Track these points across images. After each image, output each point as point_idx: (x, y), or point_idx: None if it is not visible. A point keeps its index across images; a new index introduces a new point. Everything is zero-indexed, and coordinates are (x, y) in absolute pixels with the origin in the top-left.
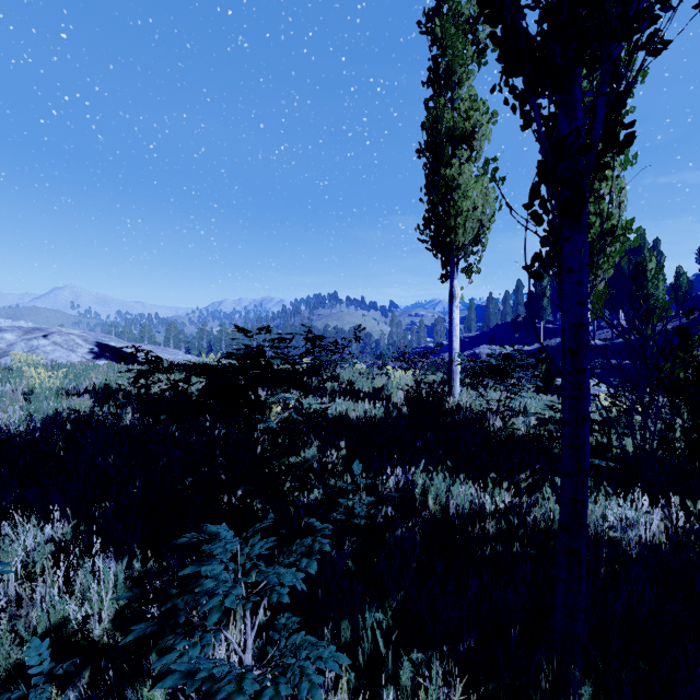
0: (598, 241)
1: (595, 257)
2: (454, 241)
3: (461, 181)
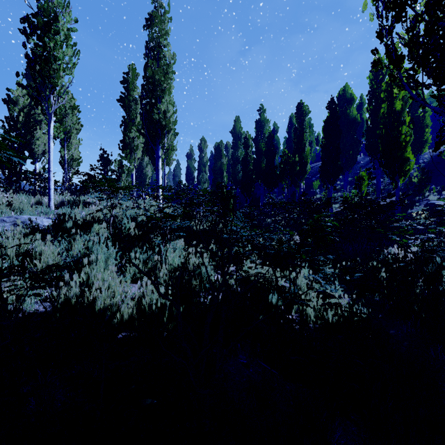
0: (70, 160)
1: (70, 164)
2: (35, 152)
3: (37, 134)
